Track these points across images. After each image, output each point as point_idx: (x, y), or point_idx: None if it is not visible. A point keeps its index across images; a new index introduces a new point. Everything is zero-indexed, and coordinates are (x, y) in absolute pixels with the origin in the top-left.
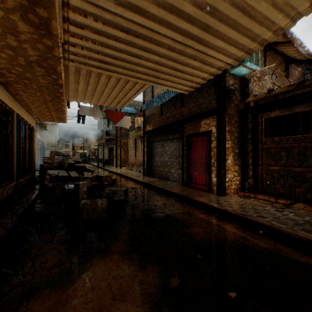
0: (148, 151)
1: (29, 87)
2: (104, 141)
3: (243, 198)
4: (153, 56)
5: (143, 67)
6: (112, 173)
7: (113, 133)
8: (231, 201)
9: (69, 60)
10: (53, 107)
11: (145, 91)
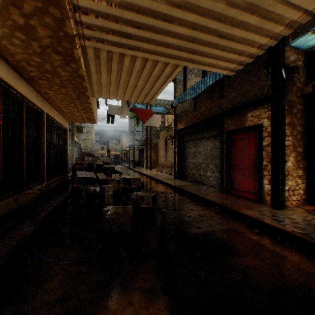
0: (180, 151)
1: (53, 83)
2: (134, 142)
3: (312, 214)
4: (189, 15)
5: (174, 38)
6: (142, 175)
7: (144, 134)
8: (296, 219)
9: (84, 38)
10: (80, 106)
11: (176, 86)
